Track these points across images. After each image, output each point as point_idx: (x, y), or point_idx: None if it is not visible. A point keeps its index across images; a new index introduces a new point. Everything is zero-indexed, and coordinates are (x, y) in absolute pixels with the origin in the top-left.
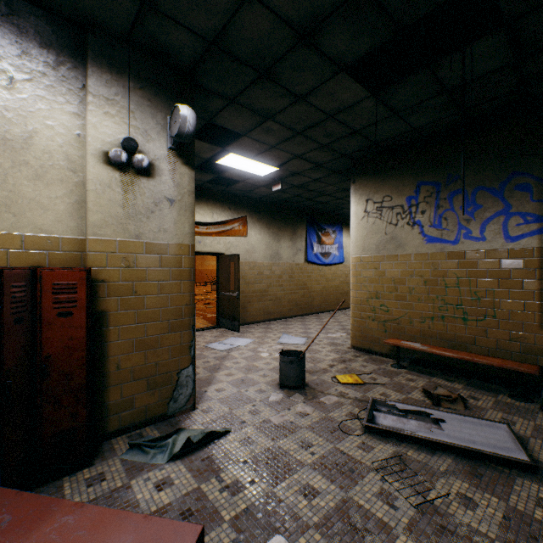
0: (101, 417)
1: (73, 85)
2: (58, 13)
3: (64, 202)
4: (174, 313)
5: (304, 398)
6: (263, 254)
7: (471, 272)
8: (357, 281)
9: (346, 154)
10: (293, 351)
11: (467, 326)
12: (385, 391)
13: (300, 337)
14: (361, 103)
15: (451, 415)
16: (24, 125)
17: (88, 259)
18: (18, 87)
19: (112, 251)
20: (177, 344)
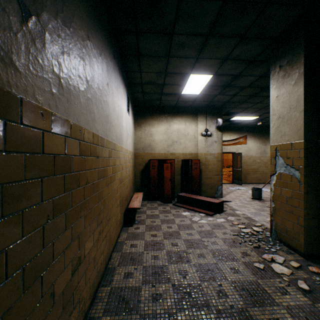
0: (200, 192)
1: (195, 120)
2: (193, 106)
3: (193, 145)
4: (216, 171)
5: (258, 201)
6: (255, 151)
7: None
8: None
9: None
10: (257, 188)
11: None
12: None
13: None
14: None
15: None
16: (187, 131)
17: (198, 157)
18: (186, 124)
19: (202, 155)
20: (217, 179)
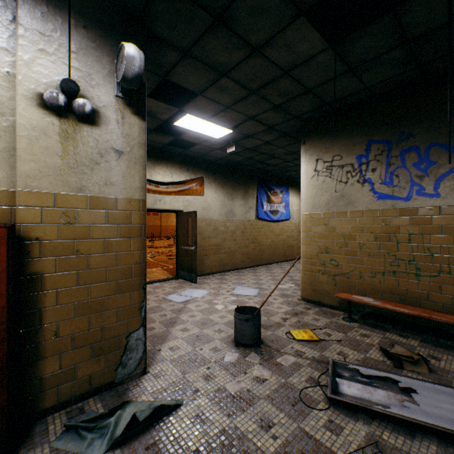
0: (34, 393)
1: (0, 15)
2: None
3: None
4: (122, 273)
5: (260, 358)
6: (218, 211)
7: (424, 228)
8: (307, 236)
9: (297, 116)
10: (248, 307)
11: (420, 281)
12: (342, 349)
13: (253, 288)
14: (317, 56)
15: (421, 383)
16: None
17: (18, 214)
18: None
19: (48, 205)
20: (126, 305)
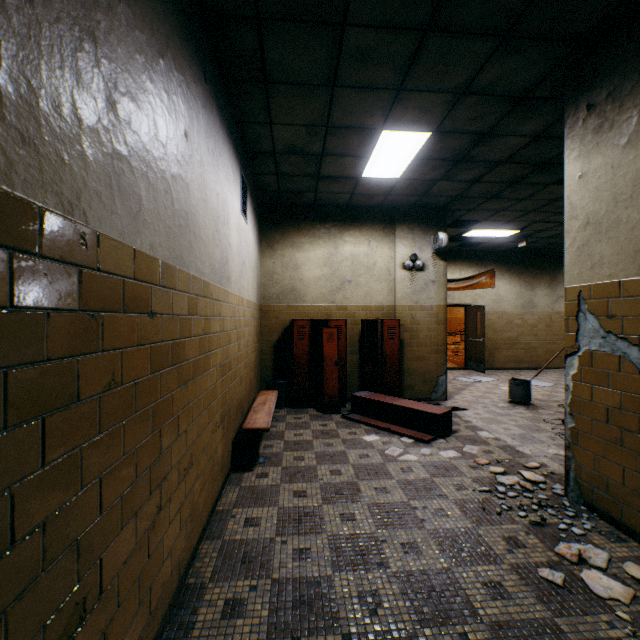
0: (401, 390)
1: (389, 235)
2: (385, 206)
3: (386, 289)
4: (435, 344)
5: (525, 408)
6: (512, 303)
7: None
8: None
9: None
10: (521, 380)
11: None
12: None
13: (548, 382)
14: None
15: None
16: (373, 259)
17: (396, 315)
18: (371, 244)
19: (405, 311)
20: (436, 361)
